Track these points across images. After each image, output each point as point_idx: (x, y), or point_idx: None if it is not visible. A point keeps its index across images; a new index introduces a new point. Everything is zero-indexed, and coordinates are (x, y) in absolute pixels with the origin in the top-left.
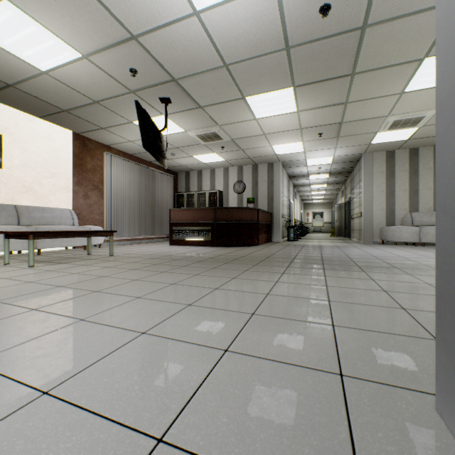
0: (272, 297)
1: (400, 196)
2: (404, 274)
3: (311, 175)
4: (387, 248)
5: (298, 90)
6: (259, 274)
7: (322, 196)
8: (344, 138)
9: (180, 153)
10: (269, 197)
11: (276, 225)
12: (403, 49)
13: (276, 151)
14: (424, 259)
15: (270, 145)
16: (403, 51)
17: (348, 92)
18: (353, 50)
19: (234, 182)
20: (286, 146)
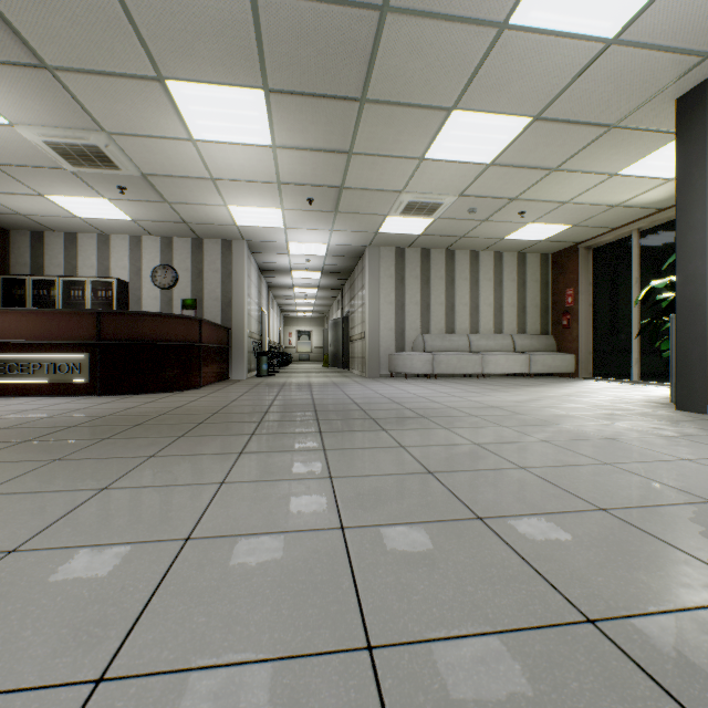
0: (199, 551)
1: (411, 311)
2: (440, 428)
3: (295, 272)
4: (399, 383)
5: (275, 101)
6: (184, 463)
7: (311, 307)
8: (345, 215)
9: (8, 182)
10: (224, 301)
11: (238, 350)
12: (431, 81)
13: (236, 217)
14: (449, 399)
15: (225, 204)
16: (431, 85)
17: (355, 133)
18: (366, 52)
19: (154, 266)
20: (254, 212)
